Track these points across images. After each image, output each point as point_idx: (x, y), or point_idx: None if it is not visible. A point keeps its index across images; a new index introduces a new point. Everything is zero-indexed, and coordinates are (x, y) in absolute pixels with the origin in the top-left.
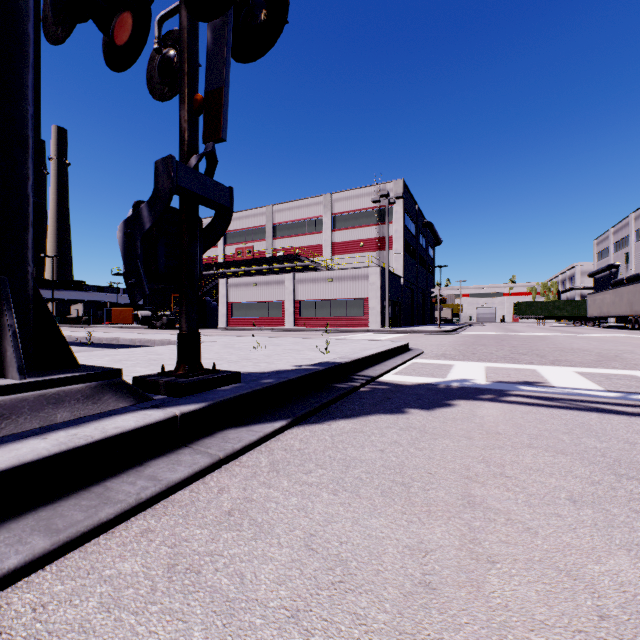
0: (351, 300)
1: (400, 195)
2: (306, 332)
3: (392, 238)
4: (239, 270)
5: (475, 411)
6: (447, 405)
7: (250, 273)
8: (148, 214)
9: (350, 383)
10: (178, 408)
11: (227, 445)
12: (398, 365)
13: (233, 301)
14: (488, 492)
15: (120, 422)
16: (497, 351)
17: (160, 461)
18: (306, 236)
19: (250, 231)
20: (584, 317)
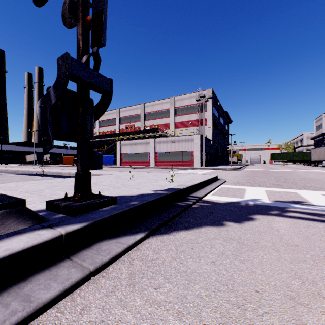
0: (184, 152)
1: (211, 96)
2: (161, 169)
3: (206, 119)
4: (127, 137)
5: (271, 224)
6: (251, 219)
7: (132, 138)
8: (53, 93)
9: (186, 202)
10: (65, 228)
11: (98, 258)
12: (213, 189)
13: (123, 153)
14: (318, 320)
15: (13, 243)
16: (268, 180)
17: (42, 275)
18: (161, 119)
19: (132, 117)
20: (309, 161)
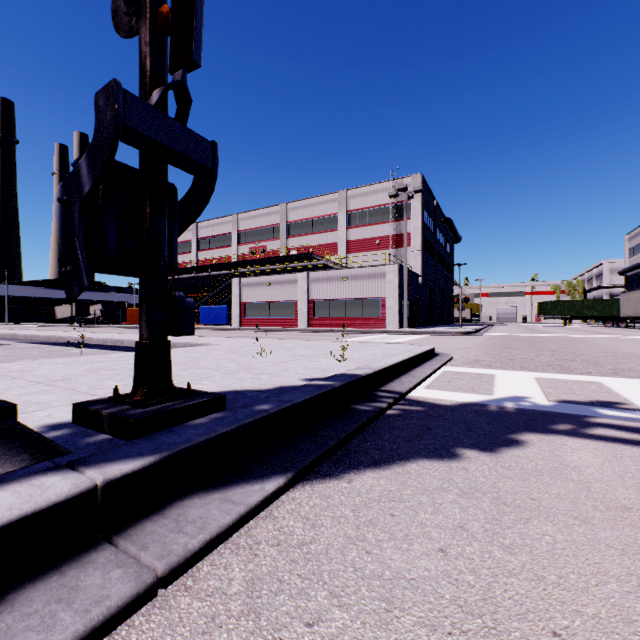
0: (367, 299)
1: (419, 189)
2: (320, 333)
3: (410, 235)
4: (253, 270)
5: (561, 456)
6: (514, 443)
7: (264, 273)
8: (87, 171)
9: (374, 403)
10: (104, 469)
11: (177, 540)
12: (428, 375)
13: (246, 301)
14: None
15: None
16: (537, 356)
17: (40, 589)
18: (320, 234)
19: (264, 230)
20: (616, 317)
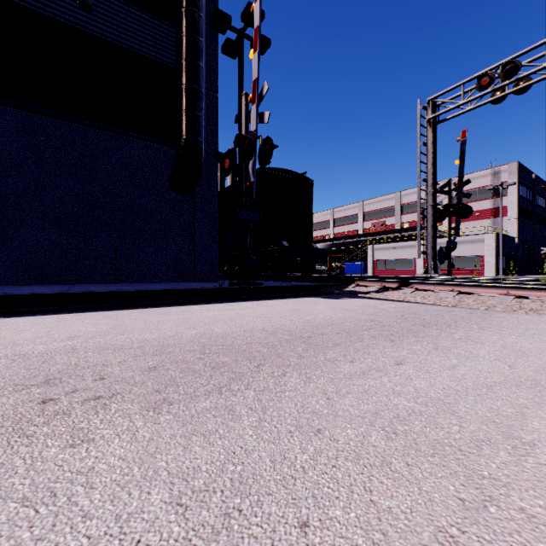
0: (469, 257)
1: (512, 183)
2: None
3: (506, 207)
4: (374, 238)
5: None
6: None
7: (382, 239)
8: (444, 249)
9: None
10: None
11: None
12: None
13: (377, 259)
14: None
15: None
16: None
17: None
18: None
19: (382, 211)
20: None
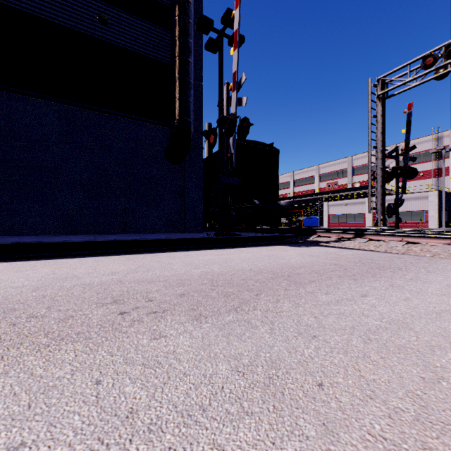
0: (414, 211)
1: None
2: None
3: (448, 168)
4: (328, 195)
5: None
6: None
7: (336, 197)
8: (392, 206)
9: None
10: None
11: None
12: None
13: (331, 214)
14: None
15: None
16: None
17: None
18: None
19: (336, 173)
20: None
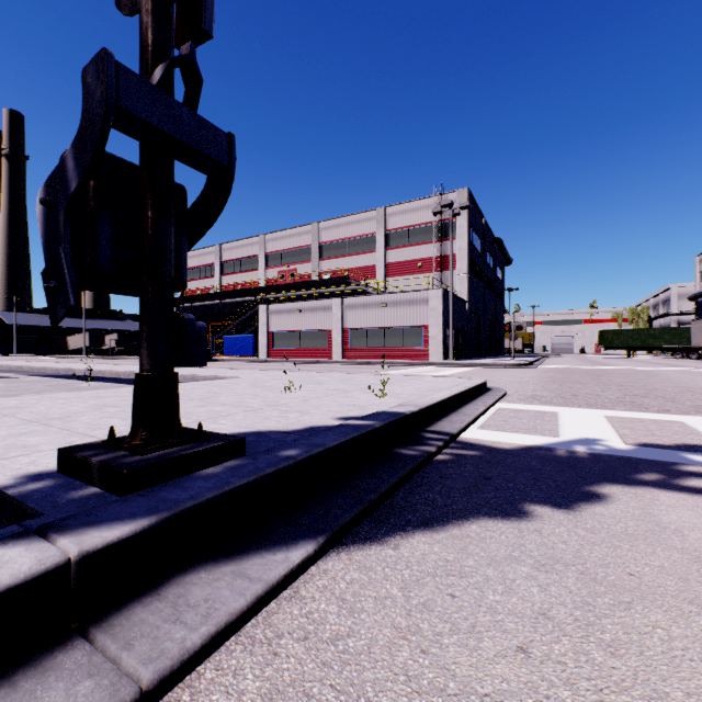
0: (408, 328)
1: (466, 205)
2: (356, 365)
3: (455, 256)
4: (282, 295)
5: (655, 514)
6: (594, 497)
7: (294, 299)
8: (74, 164)
9: (421, 447)
10: (82, 538)
11: (172, 635)
12: (481, 413)
13: (274, 330)
14: None
15: None
16: (604, 392)
17: None
18: (356, 256)
19: (294, 252)
20: (686, 348)
